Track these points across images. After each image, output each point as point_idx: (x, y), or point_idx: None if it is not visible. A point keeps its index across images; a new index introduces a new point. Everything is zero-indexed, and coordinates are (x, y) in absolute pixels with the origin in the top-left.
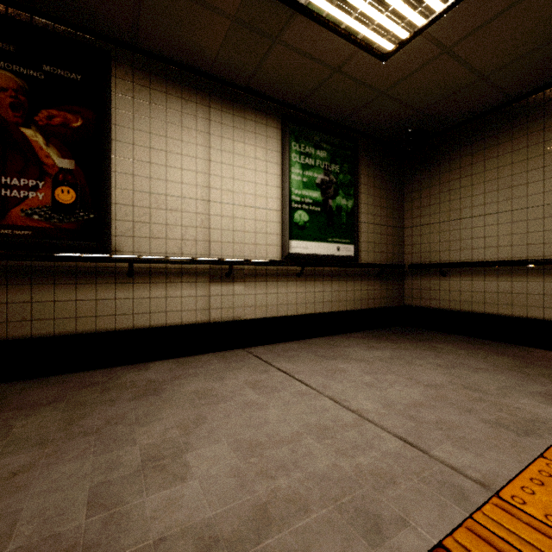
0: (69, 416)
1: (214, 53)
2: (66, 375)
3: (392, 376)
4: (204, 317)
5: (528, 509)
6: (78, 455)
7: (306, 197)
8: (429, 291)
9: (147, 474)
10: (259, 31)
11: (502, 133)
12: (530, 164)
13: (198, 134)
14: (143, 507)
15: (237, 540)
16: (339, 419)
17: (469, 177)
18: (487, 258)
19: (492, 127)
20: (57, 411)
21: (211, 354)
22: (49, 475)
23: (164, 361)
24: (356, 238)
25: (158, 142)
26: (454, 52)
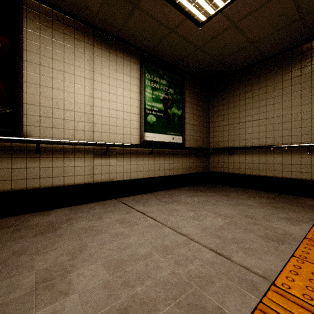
0: None
1: (96, 10)
2: None
3: (205, 212)
4: (90, 180)
5: (292, 291)
6: None
7: (154, 107)
8: (223, 163)
9: (39, 293)
10: None
11: (261, 76)
12: (275, 93)
13: (86, 62)
14: None
15: None
16: (175, 241)
17: (244, 99)
18: (253, 144)
19: (256, 72)
20: None
21: (95, 203)
22: None
23: (62, 209)
24: (183, 132)
25: (58, 65)
26: (238, 26)
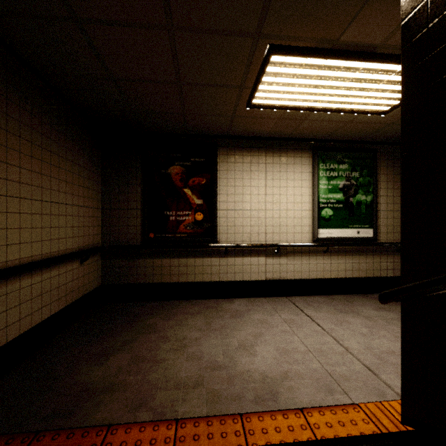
0: (206, 321)
1: (268, 130)
2: (199, 300)
3: (384, 332)
4: (263, 277)
5: None
6: (215, 338)
7: (331, 198)
8: None
9: (241, 350)
10: (293, 119)
11: None
12: None
13: (259, 173)
14: (241, 360)
15: (274, 379)
16: (333, 349)
17: None
18: None
19: None
20: (201, 318)
21: (267, 298)
22: (207, 342)
23: (241, 299)
24: (375, 223)
25: (238, 182)
26: None
